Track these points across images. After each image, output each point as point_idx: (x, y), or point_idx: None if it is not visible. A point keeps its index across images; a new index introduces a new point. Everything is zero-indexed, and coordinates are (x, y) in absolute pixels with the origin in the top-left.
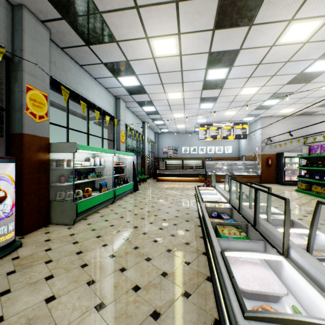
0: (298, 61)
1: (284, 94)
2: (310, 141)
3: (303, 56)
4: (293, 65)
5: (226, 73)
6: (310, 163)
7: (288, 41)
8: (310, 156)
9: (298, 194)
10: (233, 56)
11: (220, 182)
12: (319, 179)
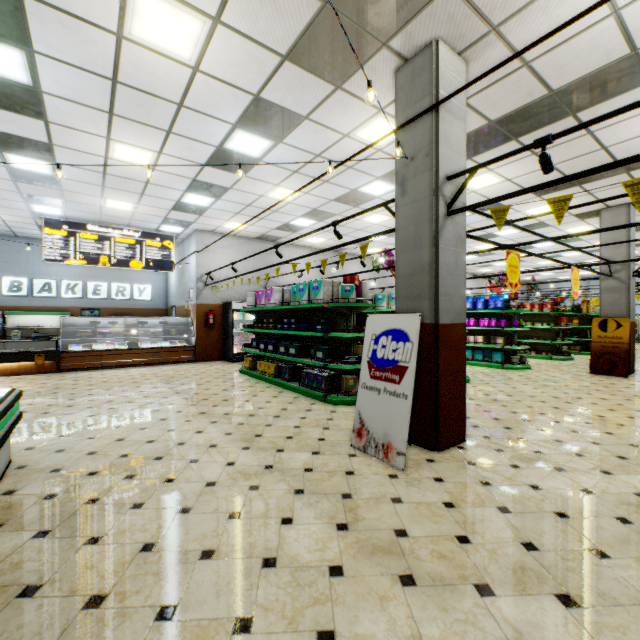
0: (203, 115)
1: (215, 188)
2: (274, 285)
3: (208, 105)
4: (198, 120)
5: (27, 68)
6: (257, 322)
7: (154, 44)
8: (254, 309)
9: (237, 379)
10: (9, 6)
11: (103, 367)
12: (264, 348)
